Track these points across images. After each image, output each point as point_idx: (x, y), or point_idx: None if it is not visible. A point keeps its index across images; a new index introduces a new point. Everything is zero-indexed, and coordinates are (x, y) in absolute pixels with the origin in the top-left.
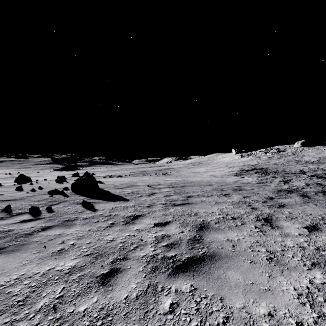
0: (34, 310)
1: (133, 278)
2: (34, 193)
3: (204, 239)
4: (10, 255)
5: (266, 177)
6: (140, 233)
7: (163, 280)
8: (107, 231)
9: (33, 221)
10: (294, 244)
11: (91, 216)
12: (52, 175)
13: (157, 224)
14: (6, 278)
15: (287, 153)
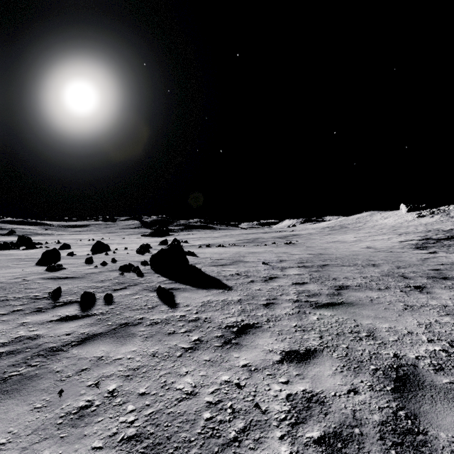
0: None
1: None
2: (103, 268)
3: (427, 431)
4: None
5: None
6: (253, 377)
7: None
8: (186, 360)
9: (76, 320)
10: None
11: (166, 318)
12: (137, 242)
13: (287, 356)
14: None
15: None
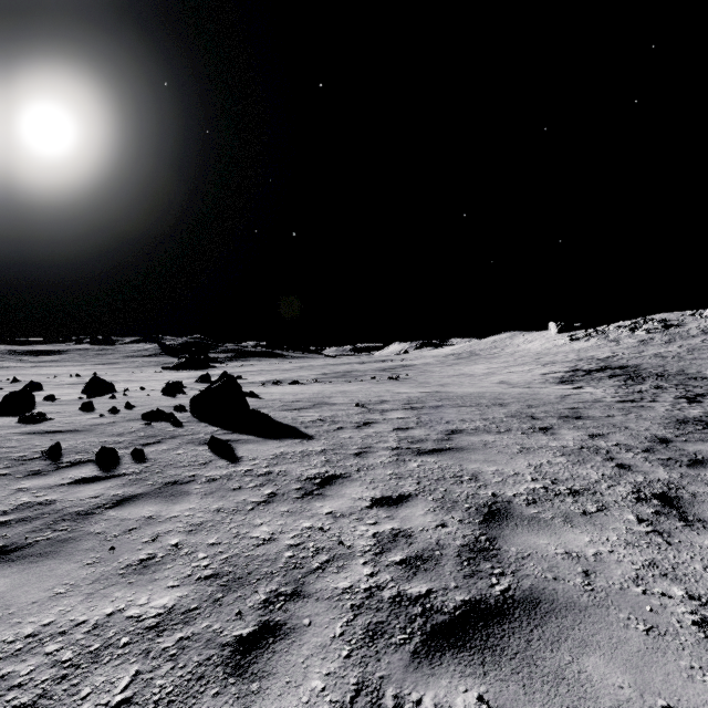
0: None
1: (316, 657)
2: (114, 417)
3: (501, 547)
4: (32, 568)
5: (637, 386)
6: (338, 522)
7: (399, 673)
8: (260, 513)
9: (100, 481)
10: None
11: (227, 473)
12: (157, 379)
13: (378, 501)
14: (9, 633)
15: (686, 331)
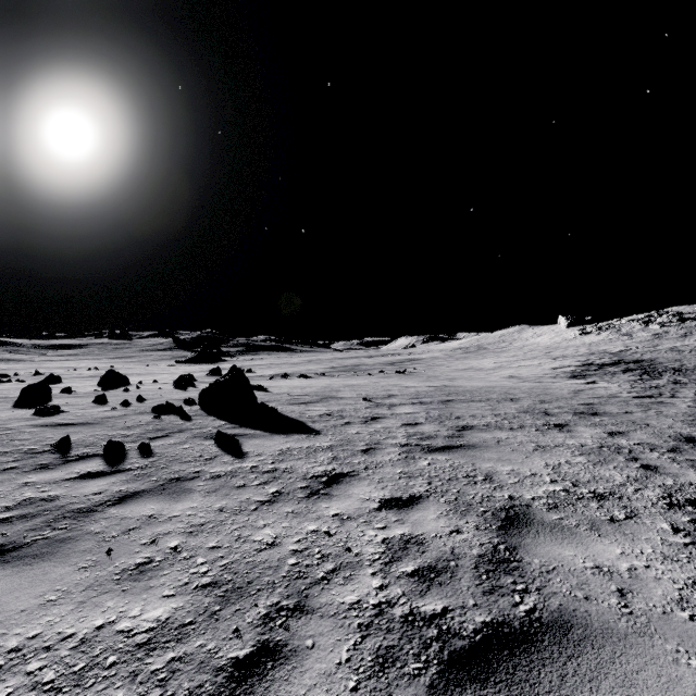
0: None
1: (319, 689)
2: (126, 410)
3: (522, 559)
4: (26, 571)
5: (654, 381)
6: (345, 525)
7: None
8: (263, 513)
9: (104, 476)
10: None
11: (232, 470)
12: (171, 372)
13: (387, 503)
14: None
15: None
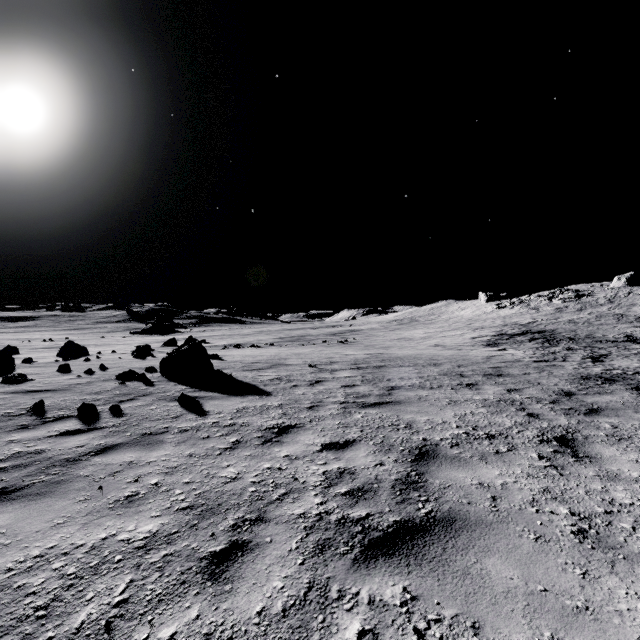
0: (66, 632)
1: (276, 565)
2: (90, 377)
3: (427, 480)
4: (32, 505)
5: (552, 348)
6: (294, 463)
7: (342, 574)
8: (226, 457)
9: (83, 433)
10: (632, 498)
11: (196, 425)
12: (127, 343)
13: (327, 446)
14: (19, 555)
15: (595, 300)
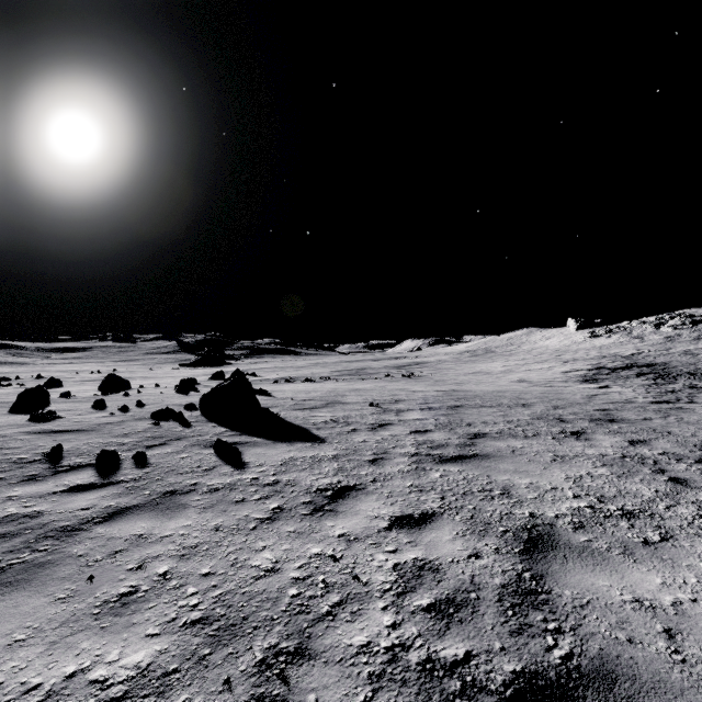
0: None
1: None
2: (124, 415)
3: (551, 590)
4: None
5: (669, 386)
6: (352, 548)
7: None
8: (263, 533)
9: (95, 489)
10: None
11: (231, 482)
12: (174, 376)
13: (397, 521)
14: None
15: None
